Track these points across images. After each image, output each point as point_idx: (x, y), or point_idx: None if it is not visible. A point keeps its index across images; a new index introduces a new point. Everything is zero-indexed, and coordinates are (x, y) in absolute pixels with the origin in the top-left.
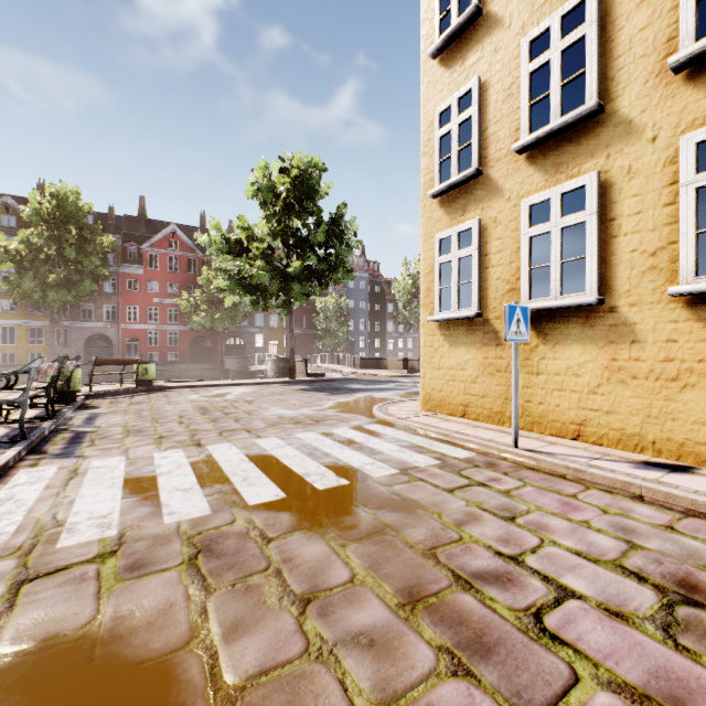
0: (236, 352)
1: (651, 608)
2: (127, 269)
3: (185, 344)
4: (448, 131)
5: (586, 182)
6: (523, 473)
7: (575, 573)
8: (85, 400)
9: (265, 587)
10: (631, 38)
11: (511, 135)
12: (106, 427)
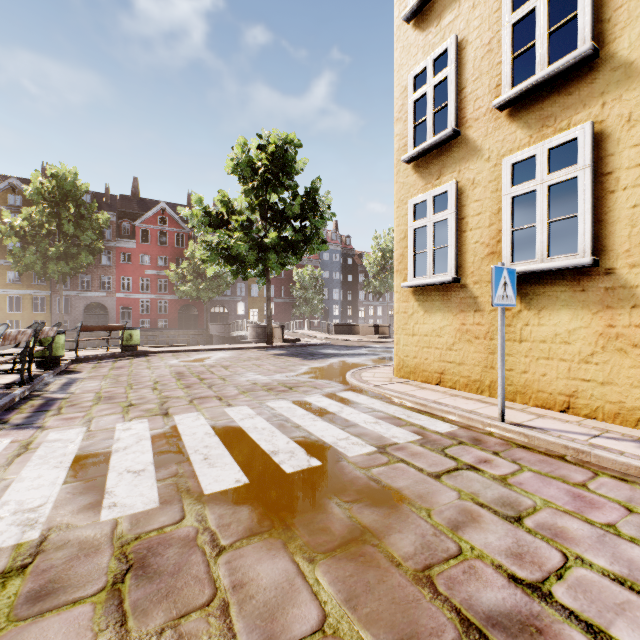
0: (220, 319)
1: None
2: (121, 244)
3: (174, 312)
4: (423, 94)
5: (577, 134)
6: (515, 453)
7: (627, 618)
8: (70, 365)
9: (202, 638)
10: None
11: (491, 92)
12: (79, 393)
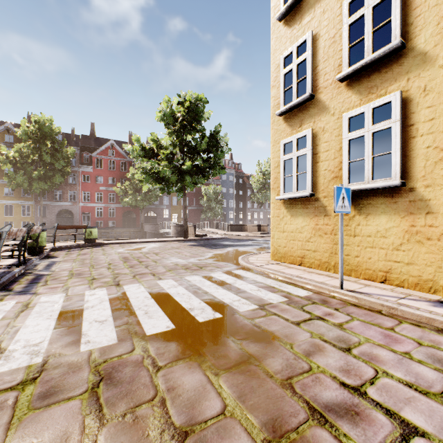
0: (151, 221)
1: None
2: (83, 169)
3: (119, 216)
4: (290, 70)
5: (391, 99)
6: (349, 309)
7: (412, 406)
8: (50, 252)
9: (150, 418)
10: None
11: (335, 69)
12: (58, 271)
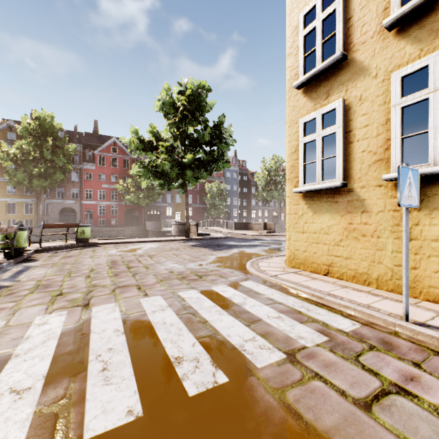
0: (154, 219)
1: None
2: (85, 166)
3: (122, 214)
4: (312, 29)
5: None
6: (438, 365)
7: None
8: (33, 254)
9: None
10: None
11: (378, 15)
12: (23, 281)
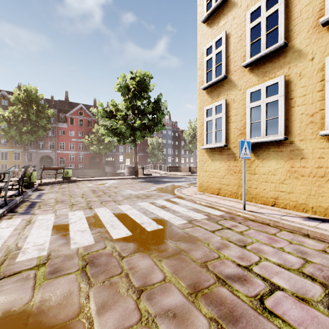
0: (110, 164)
1: (320, 296)
2: (59, 125)
3: (87, 160)
4: (210, 58)
5: (278, 81)
6: (248, 223)
7: (278, 276)
8: (38, 186)
9: (119, 283)
10: (301, 10)
11: (241, 58)
12: (47, 199)
